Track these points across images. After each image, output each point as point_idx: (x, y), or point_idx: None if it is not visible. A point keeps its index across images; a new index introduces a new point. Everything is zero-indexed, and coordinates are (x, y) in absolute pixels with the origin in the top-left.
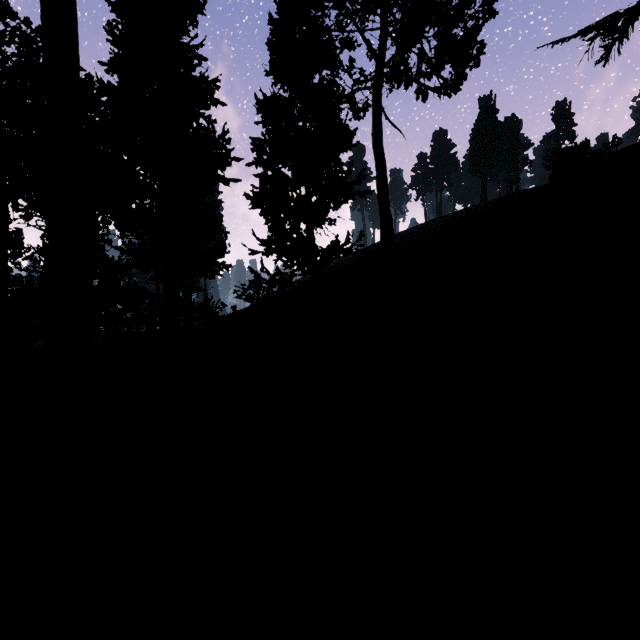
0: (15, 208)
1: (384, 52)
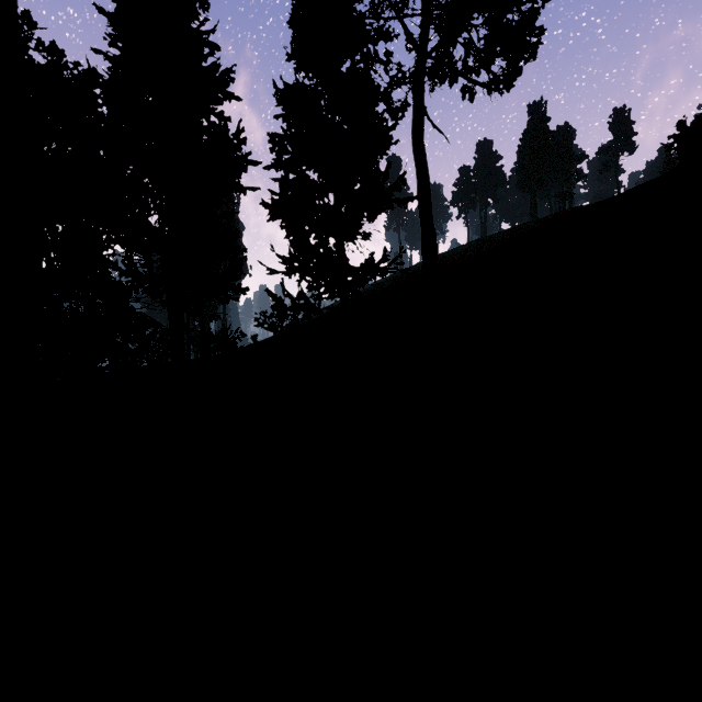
0: None
1: (426, 41)
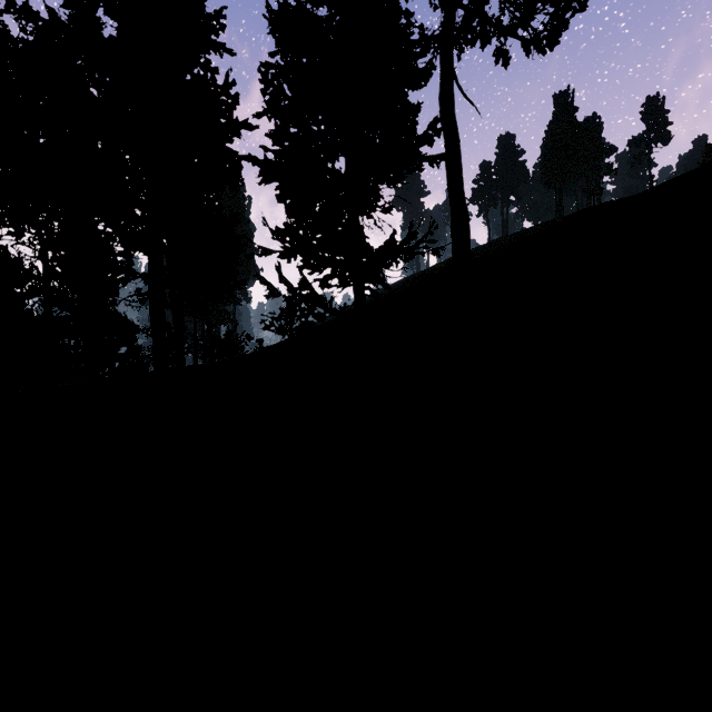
0: (2, 223)
1: None
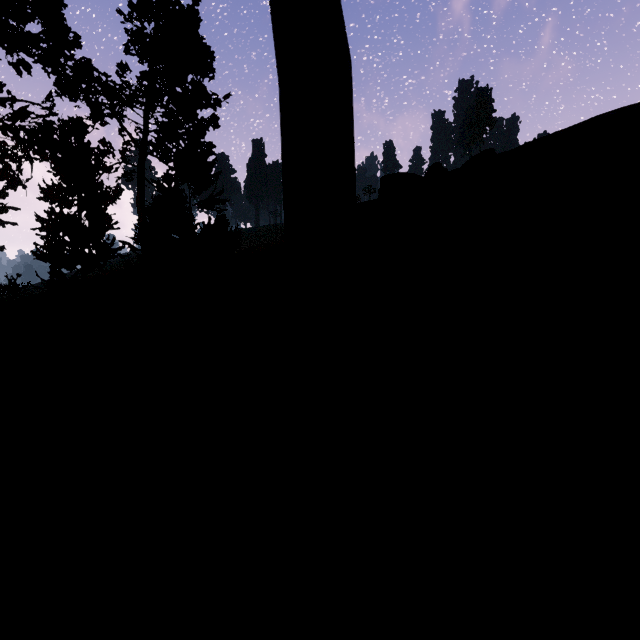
0: None
1: (146, 145)
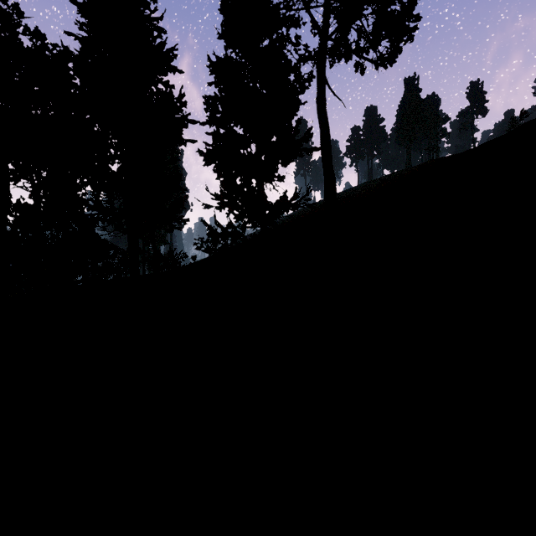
0: None
1: (327, 26)
